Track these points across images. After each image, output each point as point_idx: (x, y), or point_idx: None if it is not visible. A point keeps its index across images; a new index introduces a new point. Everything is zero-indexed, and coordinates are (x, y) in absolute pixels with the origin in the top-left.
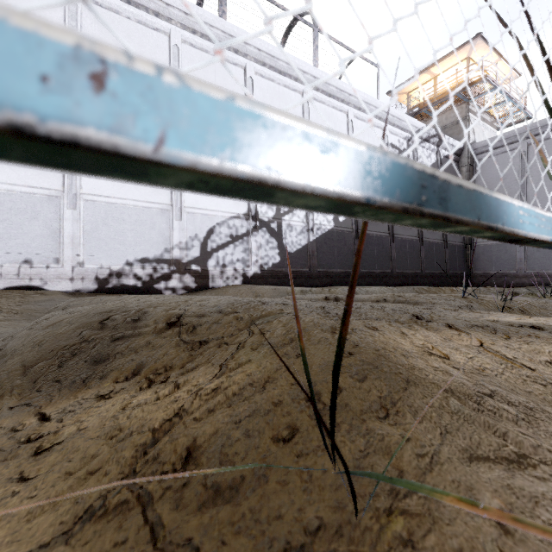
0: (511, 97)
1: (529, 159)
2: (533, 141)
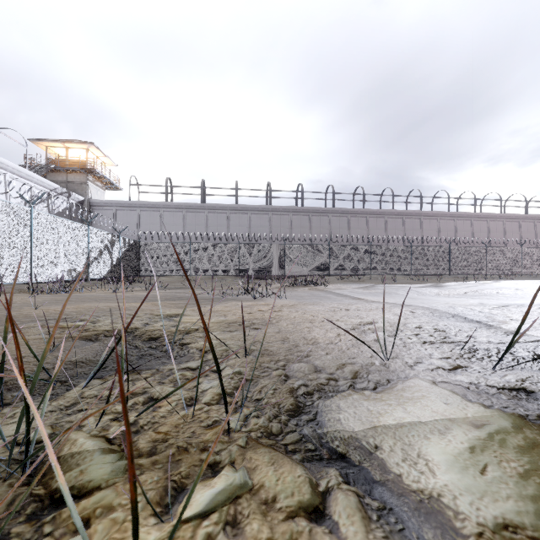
0: (110, 180)
1: (117, 217)
2: (119, 209)
